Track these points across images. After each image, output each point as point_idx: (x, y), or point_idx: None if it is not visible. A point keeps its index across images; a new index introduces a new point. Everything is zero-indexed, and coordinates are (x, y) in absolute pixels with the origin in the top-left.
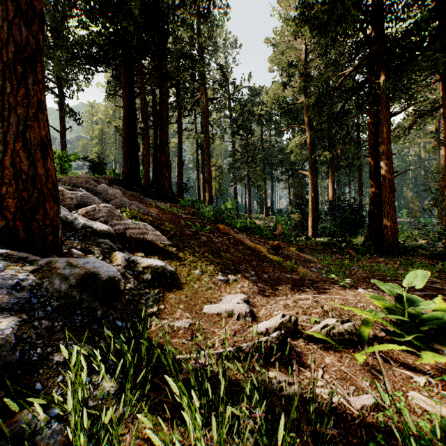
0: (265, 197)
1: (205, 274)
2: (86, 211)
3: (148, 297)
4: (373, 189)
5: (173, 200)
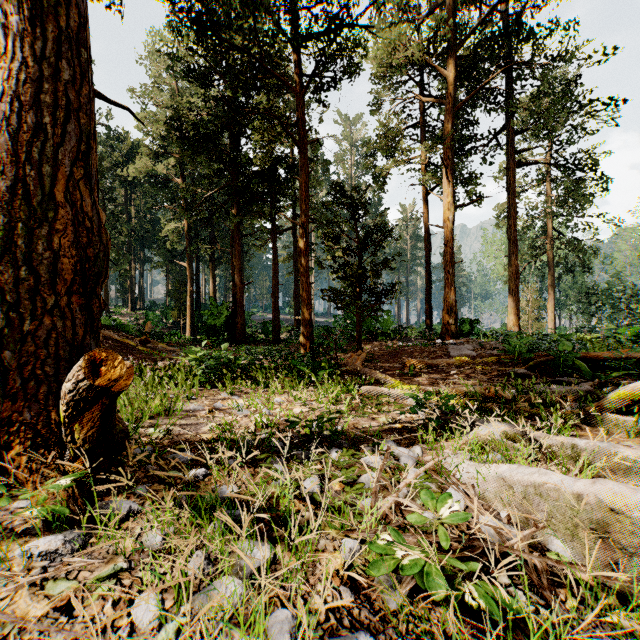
0: (131, 285)
1: None
2: None
3: None
4: (234, 293)
5: None
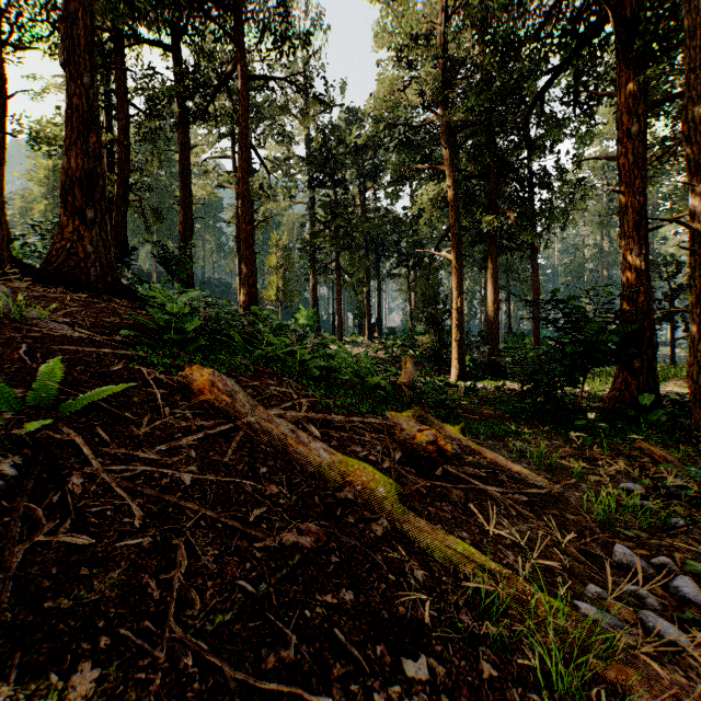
0: (367, 306)
1: None
2: None
3: None
4: (631, 274)
5: (112, 289)
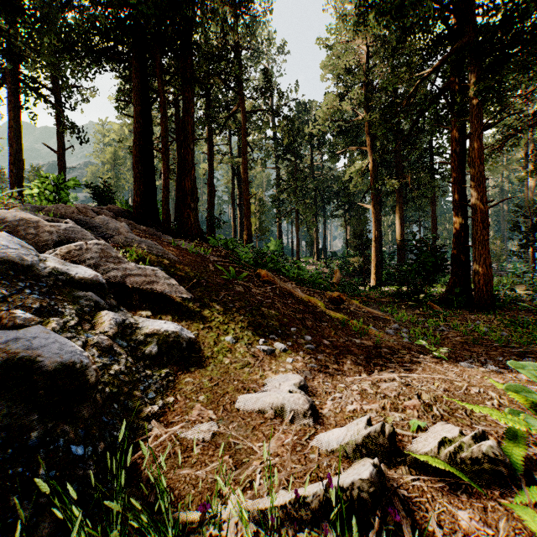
0: (316, 237)
1: (241, 342)
2: (67, 250)
3: (148, 383)
4: (457, 225)
5: (200, 238)
